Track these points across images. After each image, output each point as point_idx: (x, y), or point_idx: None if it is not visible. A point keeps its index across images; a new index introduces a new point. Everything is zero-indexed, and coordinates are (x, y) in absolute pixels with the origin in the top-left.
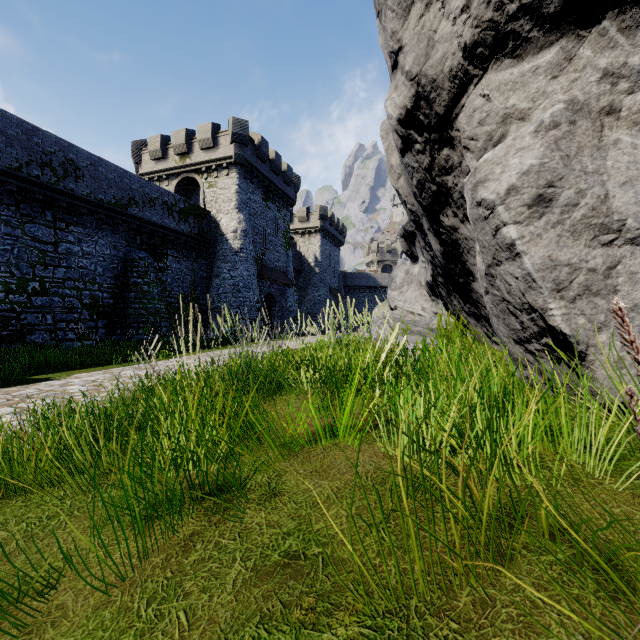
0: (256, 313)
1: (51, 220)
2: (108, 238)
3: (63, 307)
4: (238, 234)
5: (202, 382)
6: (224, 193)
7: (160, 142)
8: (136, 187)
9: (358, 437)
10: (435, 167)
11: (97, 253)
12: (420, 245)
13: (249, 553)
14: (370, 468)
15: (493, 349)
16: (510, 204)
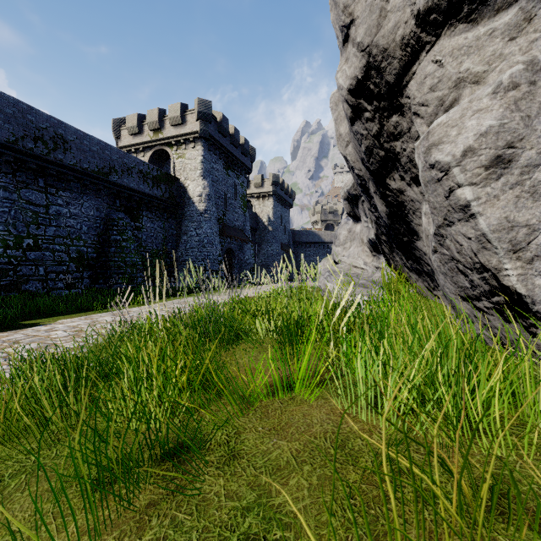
0: (218, 265)
1: (43, 186)
2: (92, 201)
3: (53, 260)
4: (203, 198)
5: (166, 335)
6: (191, 163)
7: (137, 120)
8: (116, 158)
9: (314, 392)
10: (384, 134)
11: (82, 214)
12: (363, 207)
13: (206, 534)
14: (328, 427)
15: (434, 302)
16: (466, 166)
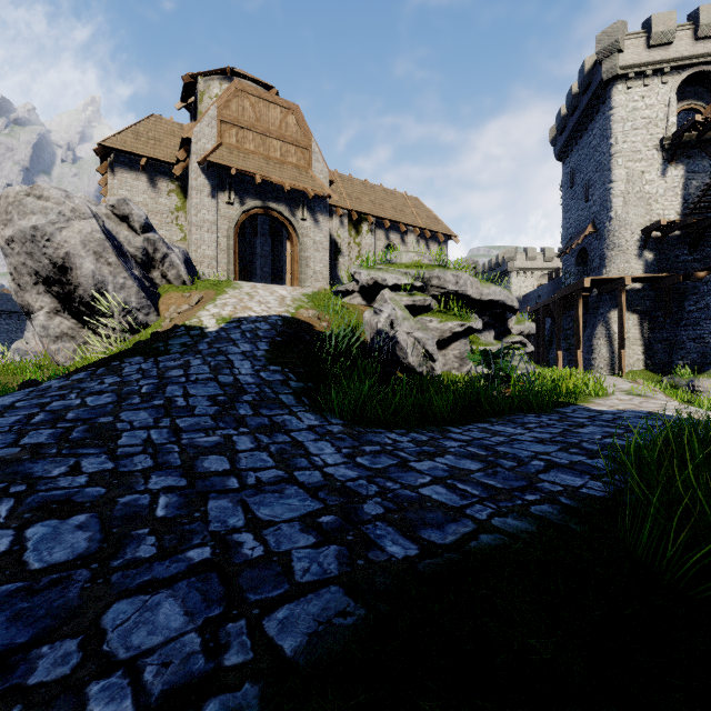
0: None
1: None
2: None
3: None
4: None
5: None
6: None
7: None
8: None
9: None
10: (27, 306)
11: None
12: None
13: None
14: None
15: None
16: (38, 326)
